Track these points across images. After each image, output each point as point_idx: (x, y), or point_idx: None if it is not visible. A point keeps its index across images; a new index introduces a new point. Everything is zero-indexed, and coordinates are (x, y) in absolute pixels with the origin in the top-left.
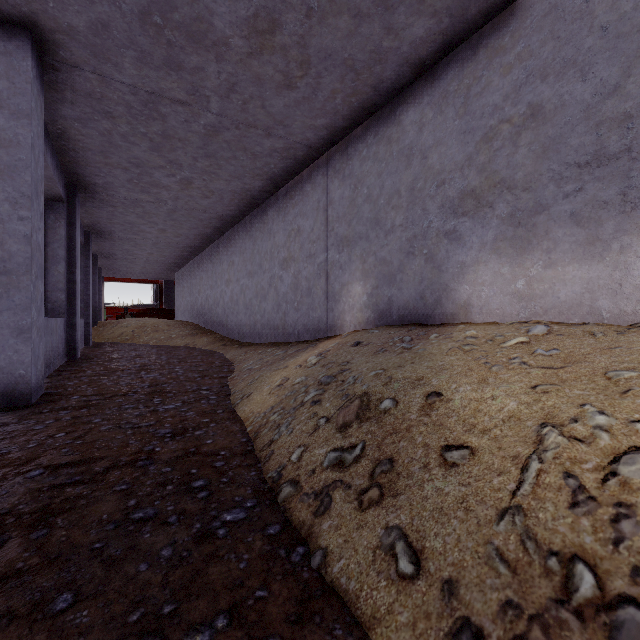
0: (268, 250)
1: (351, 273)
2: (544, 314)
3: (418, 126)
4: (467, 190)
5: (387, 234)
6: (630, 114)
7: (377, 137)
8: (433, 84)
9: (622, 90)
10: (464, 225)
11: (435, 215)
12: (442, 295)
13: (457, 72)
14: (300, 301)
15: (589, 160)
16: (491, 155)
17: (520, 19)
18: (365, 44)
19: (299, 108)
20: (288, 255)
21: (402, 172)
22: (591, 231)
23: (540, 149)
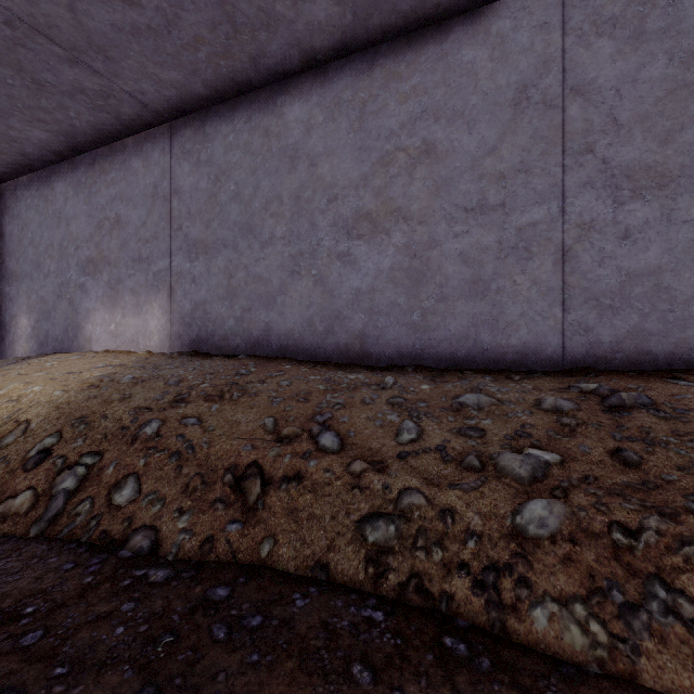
0: None
1: (19, 306)
2: (122, 346)
3: (65, 198)
4: (90, 258)
5: (45, 277)
6: (149, 239)
7: (39, 192)
8: (73, 171)
9: (147, 225)
10: (89, 282)
11: (74, 270)
12: (78, 331)
13: (86, 171)
14: None
15: (137, 259)
16: (101, 238)
17: (113, 157)
18: None
19: None
20: None
21: (55, 229)
22: (138, 299)
23: (121, 244)
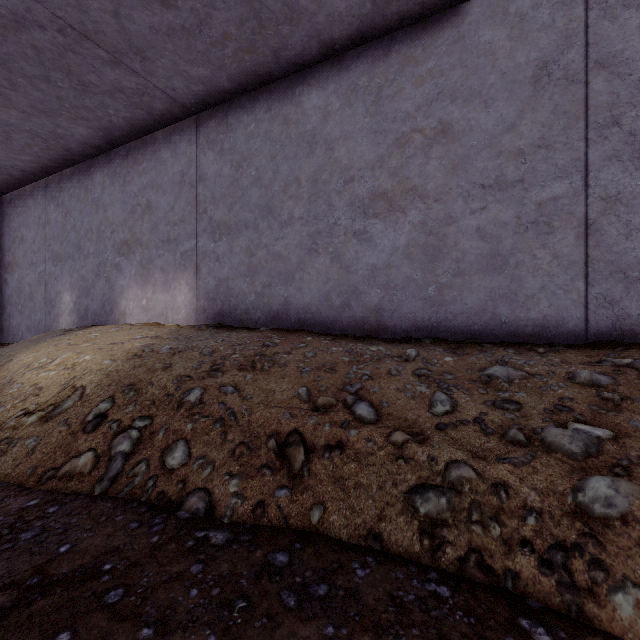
0: None
1: (63, 284)
2: (153, 319)
3: (102, 187)
4: (125, 240)
5: (85, 258)
6: (177, 223)
7: (80, 183)
8: (109, 163)
9: (175, 210)
10: (123, 262)
11: (110, 252)
12: (114, 306)
13: (120, 162)
14: (24, 304)
15: (166, 240)
16: (134, 222)
17: (145, 149)
18: (42, 127)
19: None
20: (13, 260)
21: (94, 215)
22: (166, 277)
23: (151, 227)
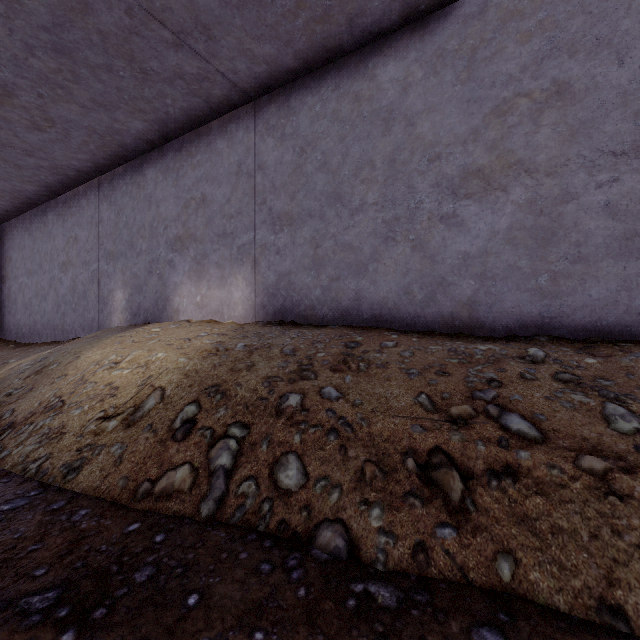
0: (48, 251)
1: (115, 282)
2: (207, 316)
3: (155, 183)
4: (178, 236)
5: (138, 255)
6: (233, 215)
7: (132, 180)
8: (162, 157)
9: (231, 202)
10: (176, 258)
11: (163, 248)
12: (167, 303)
13: (173, 156)
14: (77, 303)
15: (221, 234)
16: (188, 217)
17: (199, 141)
18: (100, 122)
19: (56, 144)
20: (67, 259)
21: (146, 212)
22: (222, 272)
23: (206, 221)
